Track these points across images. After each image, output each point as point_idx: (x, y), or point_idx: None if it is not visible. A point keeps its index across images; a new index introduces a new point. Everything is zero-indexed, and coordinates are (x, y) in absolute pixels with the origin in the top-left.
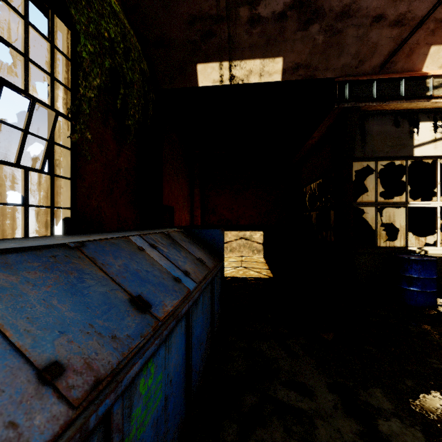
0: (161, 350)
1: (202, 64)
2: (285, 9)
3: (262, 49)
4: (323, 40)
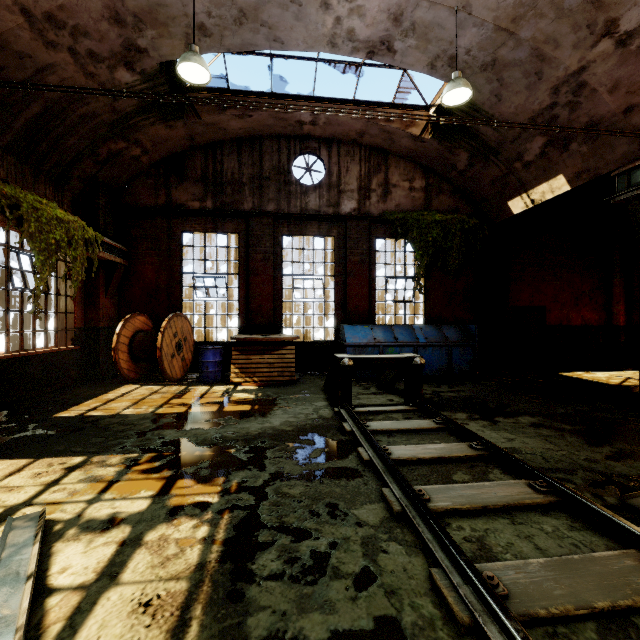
0: (397, 348)
1: (510, 201)
2: (542, 150)
3: (543, 176)
4: (588, 148)
